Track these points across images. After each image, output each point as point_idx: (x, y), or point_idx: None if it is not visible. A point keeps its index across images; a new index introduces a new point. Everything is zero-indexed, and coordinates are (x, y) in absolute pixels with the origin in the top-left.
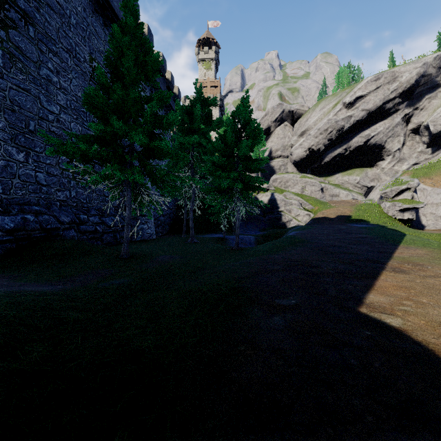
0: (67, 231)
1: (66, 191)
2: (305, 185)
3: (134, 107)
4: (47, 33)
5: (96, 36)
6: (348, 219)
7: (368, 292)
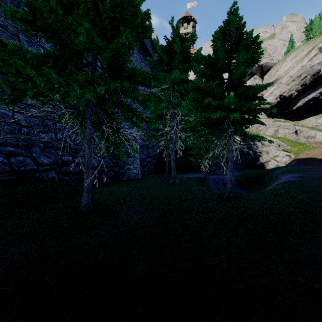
0: (46, 173)
1: (51, 133)
2: (278, 128)
3: None
4: None
5: None
6: None
7: None
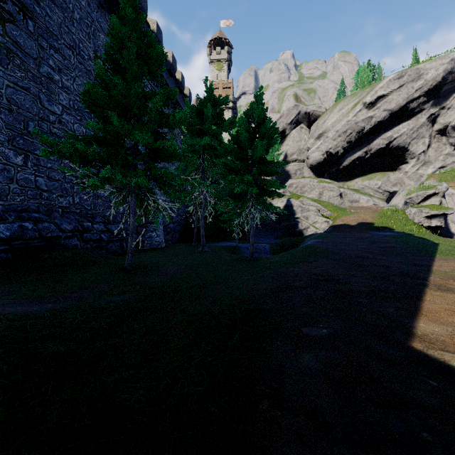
0: (69, 240)
1: (69, 197)
2: (323, 190)
3: (138, 103)
4: (48, 28)
5: (101, 32)
6: (370, 226)
7: (416, 318)
